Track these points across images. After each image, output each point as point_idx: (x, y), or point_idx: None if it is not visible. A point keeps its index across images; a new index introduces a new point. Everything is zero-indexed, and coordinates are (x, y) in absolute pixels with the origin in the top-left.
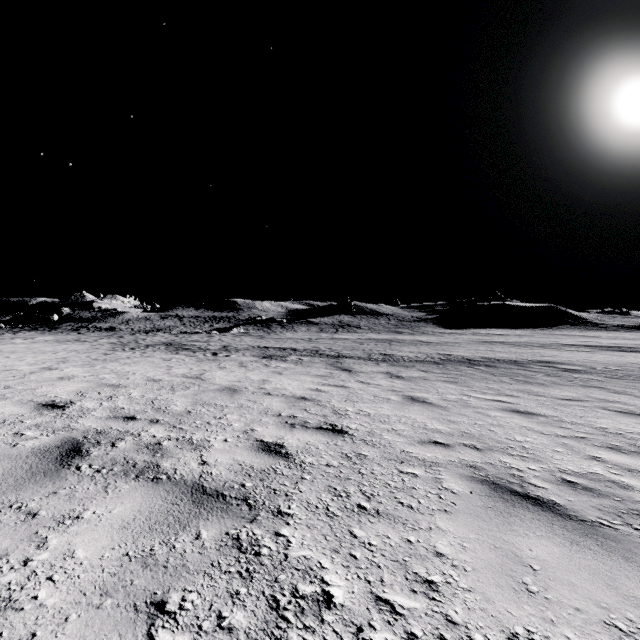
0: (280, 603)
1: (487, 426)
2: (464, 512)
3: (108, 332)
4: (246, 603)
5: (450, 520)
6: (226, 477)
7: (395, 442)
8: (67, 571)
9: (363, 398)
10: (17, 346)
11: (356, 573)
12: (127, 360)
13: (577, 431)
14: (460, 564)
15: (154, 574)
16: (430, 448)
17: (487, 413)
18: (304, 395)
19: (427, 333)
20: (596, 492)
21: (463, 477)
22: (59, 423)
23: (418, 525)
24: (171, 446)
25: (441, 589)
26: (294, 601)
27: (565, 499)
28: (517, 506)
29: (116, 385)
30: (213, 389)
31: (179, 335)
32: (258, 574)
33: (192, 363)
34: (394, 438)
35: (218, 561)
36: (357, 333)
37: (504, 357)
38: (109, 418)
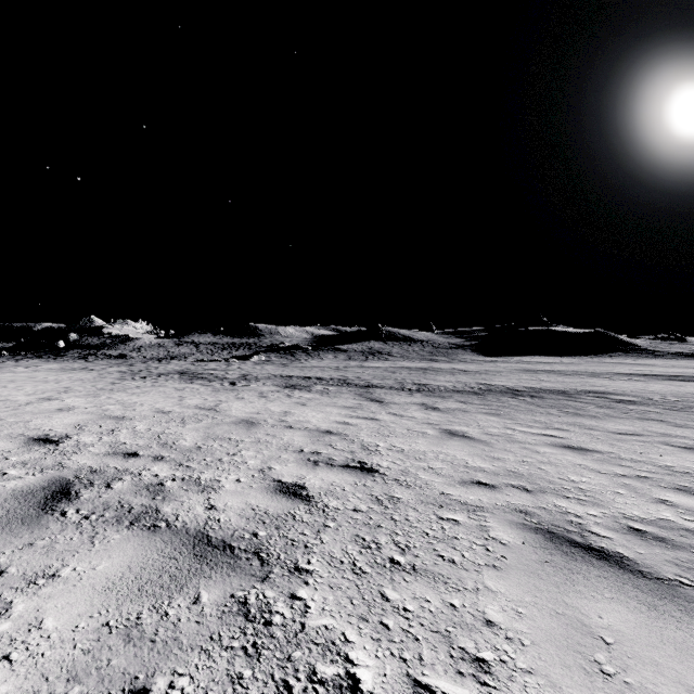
0: (293, 691)
1: (536, 464)
2: (517, 568)
3: (118, 360)
4: (250, 691)
5: (501, 578)
6: (236, 524)
7: (432, 482)
8: (30, 647)
9: (395, 432)
10: (18, 375)
11: (388, 648)
12: (136, 390)
13: (639, 470)
14: (516, 636)
15: (138, 651)
16: (473, 490)
17: (535, 449)
18: (330, 428)
19: (465, 361)
20: (670, 543)
21: (513, 524)
22: (49, 460)
23: (463, 585)
24: (175, 487)
25: (494, 670)
26: (311, 688)
27: (634, 551)
28: (579, 560)
29: (120, 417)
30: (228, 422)
31: (195, 363)
32: (267, 650)
33: (207, 393)
34: (431, 478)
35: (219, 633)
36: (389, 361)
37: (550, 387)
38: (107, 454)
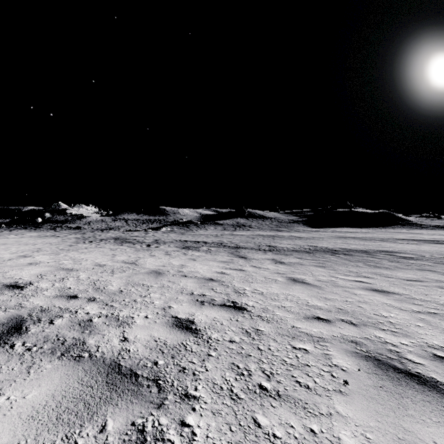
0: None
1: (356, 303)
2: (358, 393)
3: (75, 230)
4: None
5: (347, 403)
6: (141, 354)
7: (285, 318)
8: None
9: (256, 279)
10: (9, 240)
11: None
12: (84, 250)
13: (428, 307)
14: None
15: None
16: (315, 323)
17: (353, 292)
18: (212, 277)
19: (299, 231)
20: None
21: (348, 353)
22: (13, 302)
23: (318, 410)
24: (100, 323)
25: None
26: None
27: None
28: (404, 385)
29: (70, 269)
30: (143, 272)
31: (125, 232)
32: None
33: (131, 252)
34: (284, 314)
35: None
36: (249, 231)
37: (356, 248)
38: (56, 297)
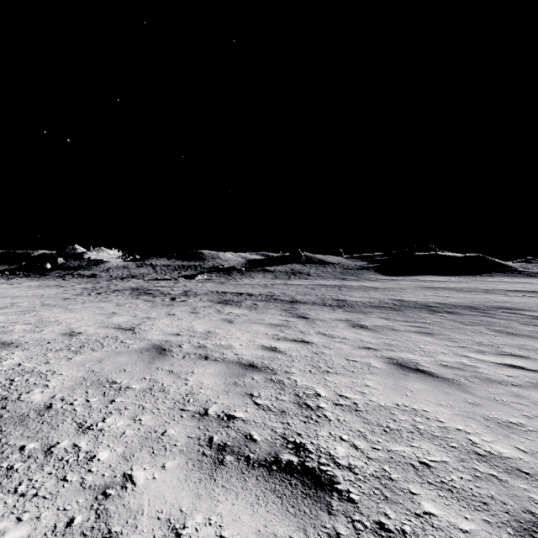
0: None
1: None
2: None
3: (89, 278)
4: None
5: None
6: None
7: None
8: None
9: (333, 364)
10: None
11: None
12: (77, 305)
13: None
14: None
15: None
16: None
17: (533, 397)
18: (253, 359)
19: (370, 279)
20: None
21: None
22: None
23: None
24: None
25: None
26: None
27: None
28: None
29: (7, 343)
30: (134, 349)
31: (150, 281)
32: None
33: (142, 309)
34: (449, 513)
35: None
36: (307, 279)
37: (458, 303)
38: None
